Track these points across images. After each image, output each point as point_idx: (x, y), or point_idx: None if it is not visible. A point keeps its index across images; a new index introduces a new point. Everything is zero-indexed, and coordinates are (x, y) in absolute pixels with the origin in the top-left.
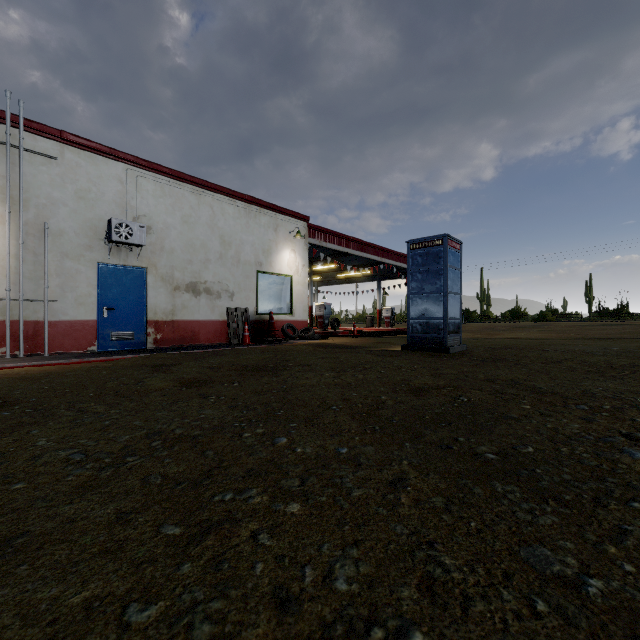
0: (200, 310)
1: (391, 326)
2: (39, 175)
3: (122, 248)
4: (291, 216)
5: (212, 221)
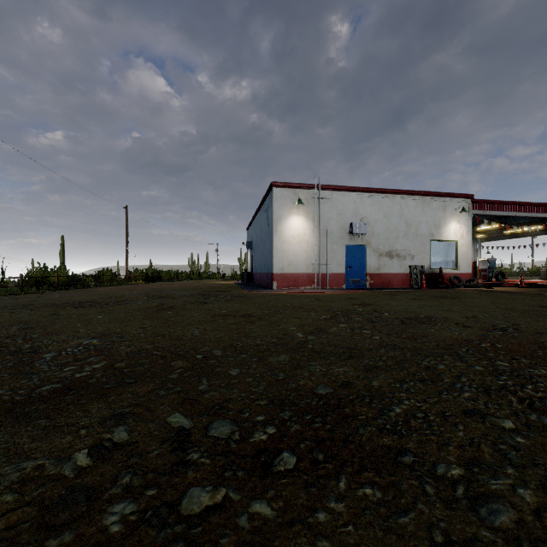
0: (393, 267)
1: None
2: (324, 208)
3: (355, 236)
4: (456, 197)
5: (400, 213)
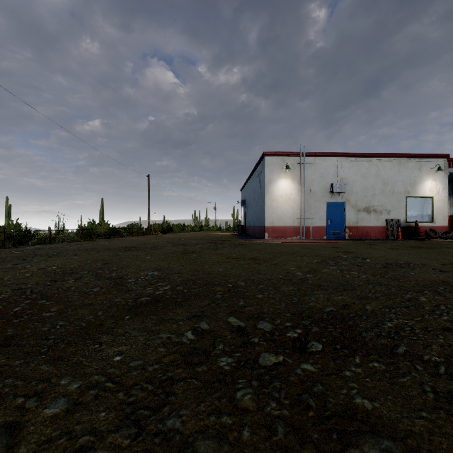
0: (370, 221)
1: None
2: (308, 171)
3: (335, 194)
4: (432, 157)
5: (377, 173)
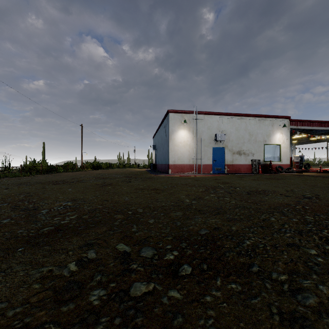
0: (241, 160)
1: None
2: (199, 125)
3: (218, 142)
4: (280, 118)
5: (245, 127)
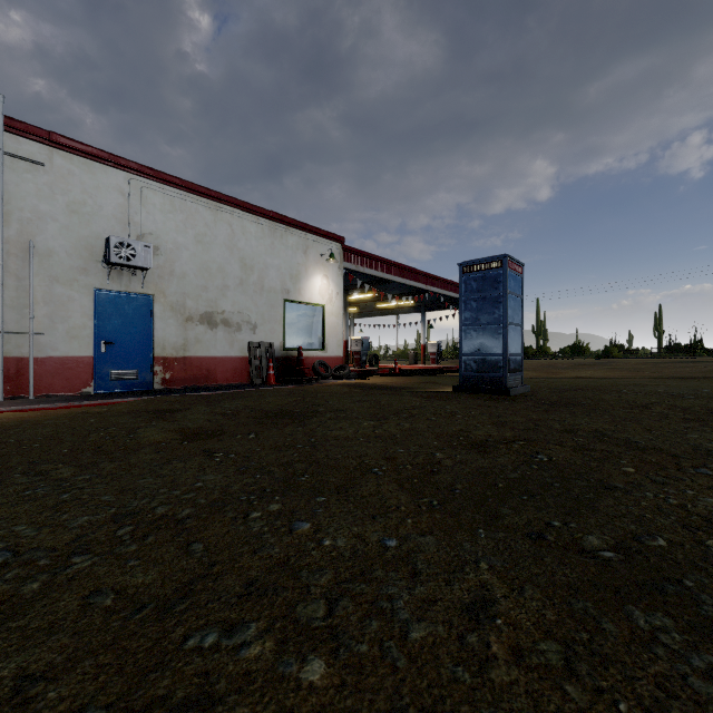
0: (217, 345)
1: (437, 363)
2: (23, 184)
3: (124, 272)
4: (323, 236)
5: (231, 241)
